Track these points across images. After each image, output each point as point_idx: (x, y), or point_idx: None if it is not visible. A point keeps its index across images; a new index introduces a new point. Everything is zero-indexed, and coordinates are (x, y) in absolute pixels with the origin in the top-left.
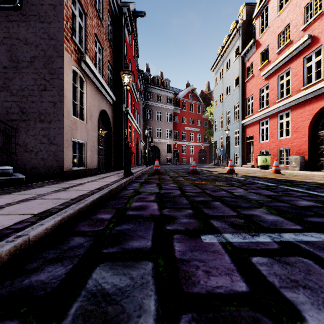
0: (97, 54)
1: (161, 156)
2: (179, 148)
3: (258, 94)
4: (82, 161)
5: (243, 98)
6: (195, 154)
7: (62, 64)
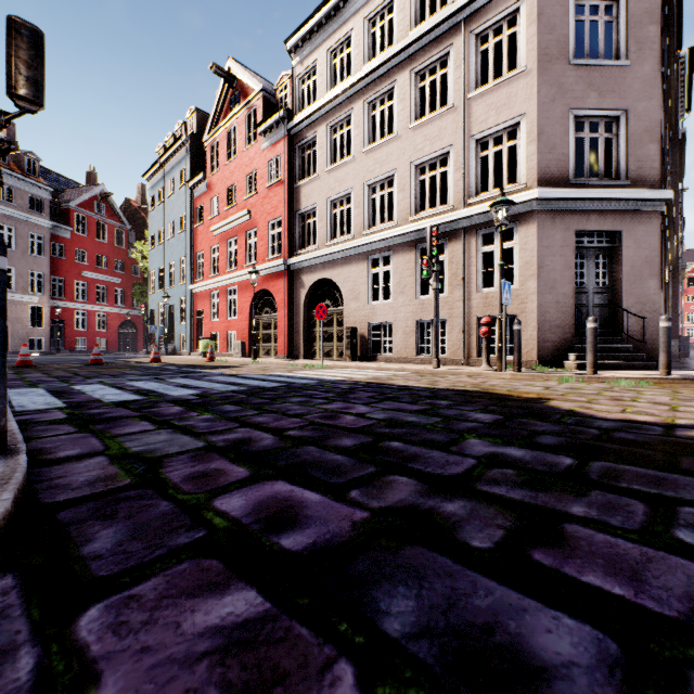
0: None
1: (12, 334)
2: (69, 317)
3: (209, 254)
4: None
5: (193, 251)
6: (110, 331)
7: None
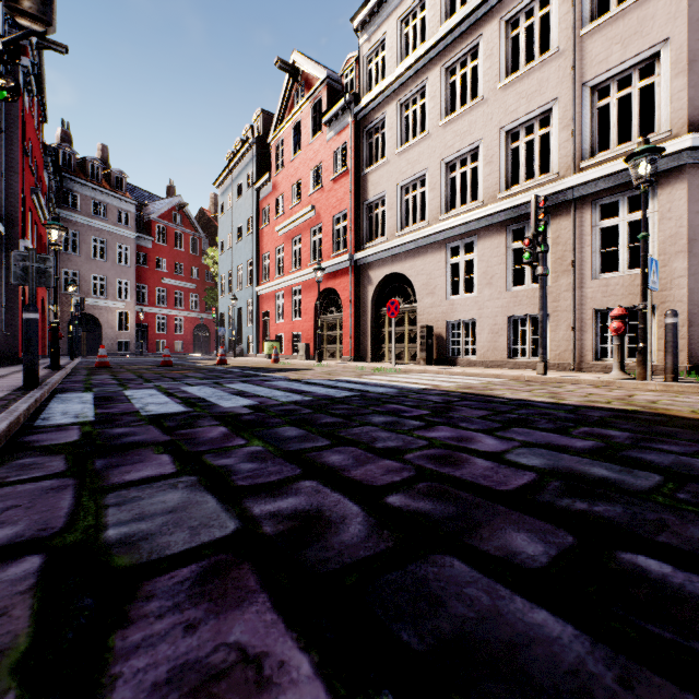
0: None
1: (104, 337)
2: (151, 321)
3: (275, 255)
4: None
5: (259, 253)
6: (186, 334)
7: None
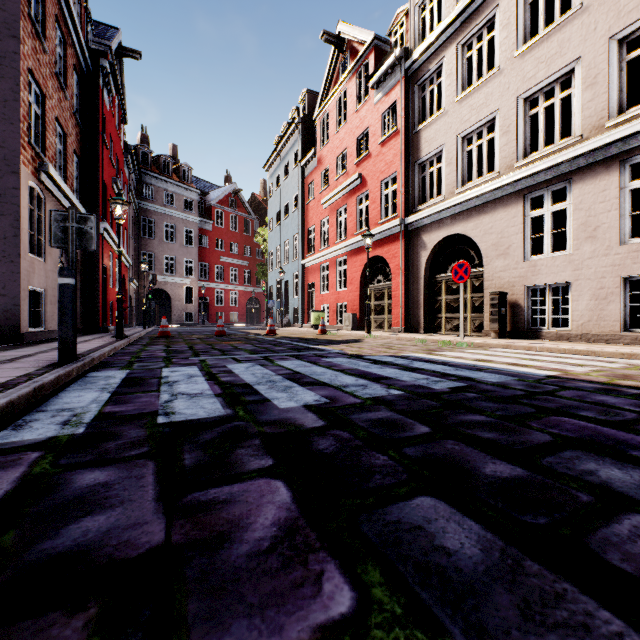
0: (58, 145)
1: (173, 309)
2: (211, 295)
3: (319, 227)
4: (37, 319)
5: (304, 227)
6: (240, 306)
7: (18, 184)
